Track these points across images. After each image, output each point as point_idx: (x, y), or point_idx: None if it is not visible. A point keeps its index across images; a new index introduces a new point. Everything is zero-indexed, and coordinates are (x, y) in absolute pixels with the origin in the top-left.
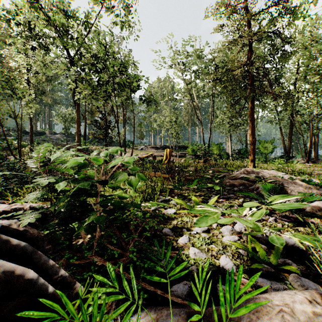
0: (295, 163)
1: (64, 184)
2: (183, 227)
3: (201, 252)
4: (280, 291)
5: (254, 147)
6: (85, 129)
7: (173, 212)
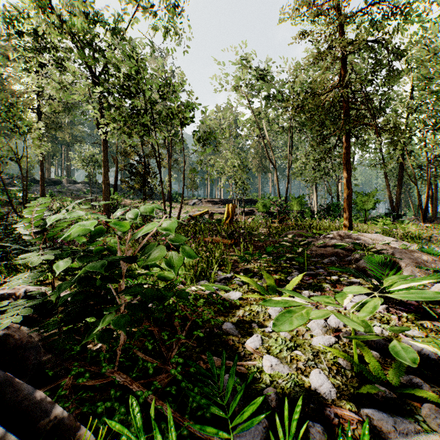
0: (406, 223)
1: (66, 264)
2: (252, 321)
3: (281, 363)
4: (410, 434)
5: (350, 201)
6: (116, 177)
7: (237, 296)
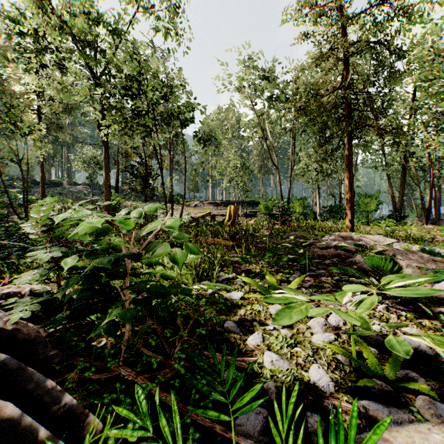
0: (409, 225)
1: (73, 261)
2: (254, 320)
3: (281, 359)
4: (404, 424)
5: (352, 202)
6: (117, 178)
7: (239, 296)
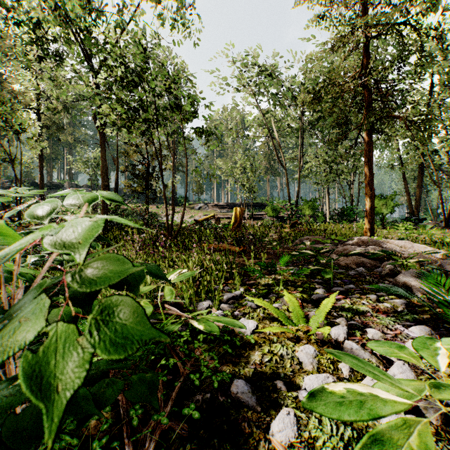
0: (428, 228)
1: None
2: (276, 374)
3: None
4: None
5: (372, 203)
6: (117, 179)
7: (251, 328)
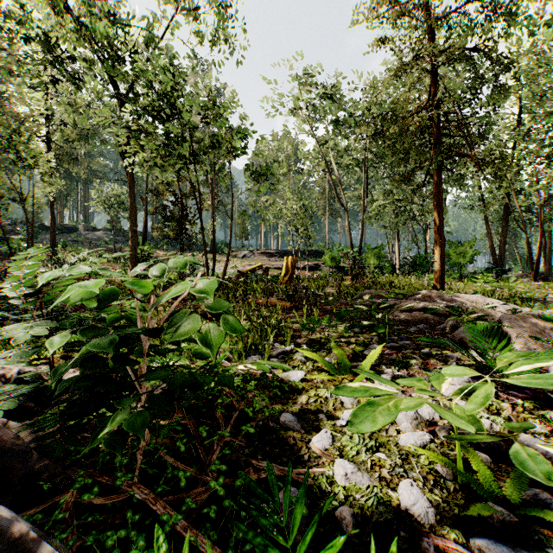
0: (513, 281)
1: (63, 339)
2: (319, 411)
3: (359, 471)
4: None
5: (442, 253)
6: (146, 222)
7: (299, 377)
